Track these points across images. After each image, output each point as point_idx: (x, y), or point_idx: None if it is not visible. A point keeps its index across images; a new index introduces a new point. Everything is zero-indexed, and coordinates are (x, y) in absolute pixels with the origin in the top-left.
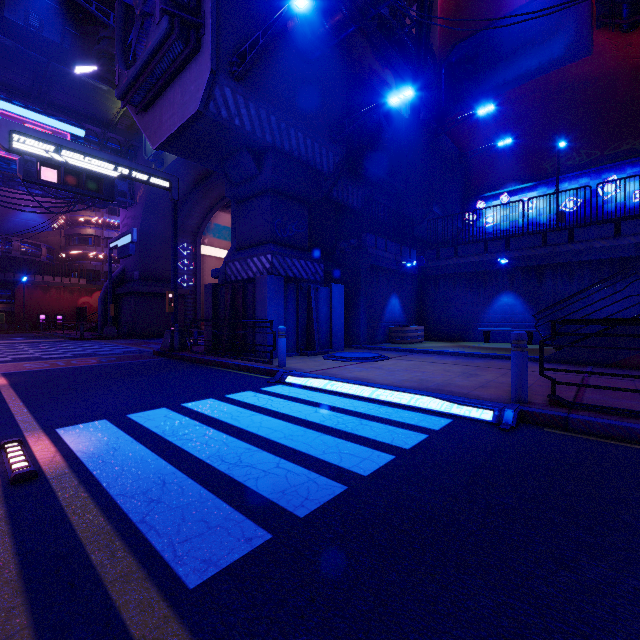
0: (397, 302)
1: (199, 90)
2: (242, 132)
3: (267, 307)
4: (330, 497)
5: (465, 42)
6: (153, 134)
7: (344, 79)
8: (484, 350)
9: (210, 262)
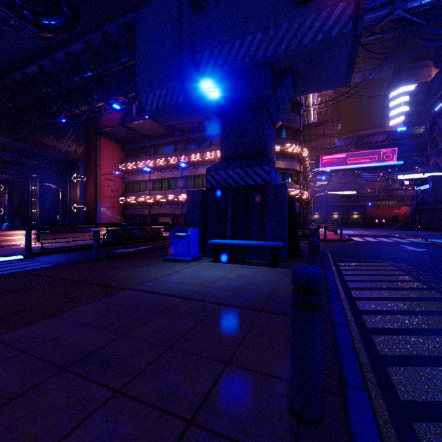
0: None
1: None
2: None
3: None
4: None
5: None
6: (441, 162)
7: None
8: None
9: None
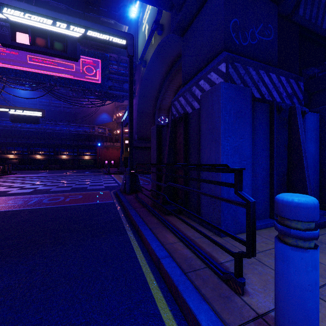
0: None
1: None
2: None
3: (220, 141)
4: None
5: None
6: None
7: None
8: None
9: None
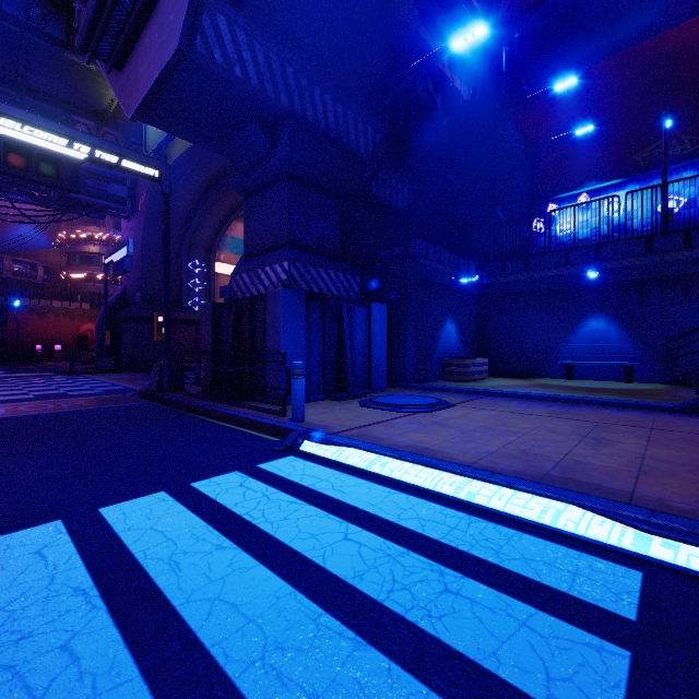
0: (453, 328)
1: (179, 17)
2: (246, 88)
3: (281, 333)
4: None
5: (532, 12)
6: (128, 98)
7: (387, 30)
8: (578, 392)
9: (227, 282)
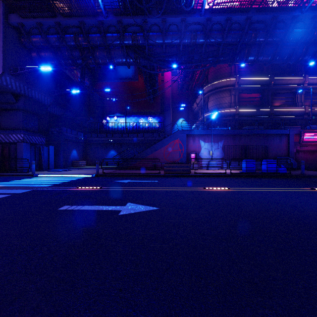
0: (76, 152)
1: None
2: (11, 89)
3: (23, 154)
4: (61, 183)
5: None
6: None
7: (54, 73)
8: None
9: None
